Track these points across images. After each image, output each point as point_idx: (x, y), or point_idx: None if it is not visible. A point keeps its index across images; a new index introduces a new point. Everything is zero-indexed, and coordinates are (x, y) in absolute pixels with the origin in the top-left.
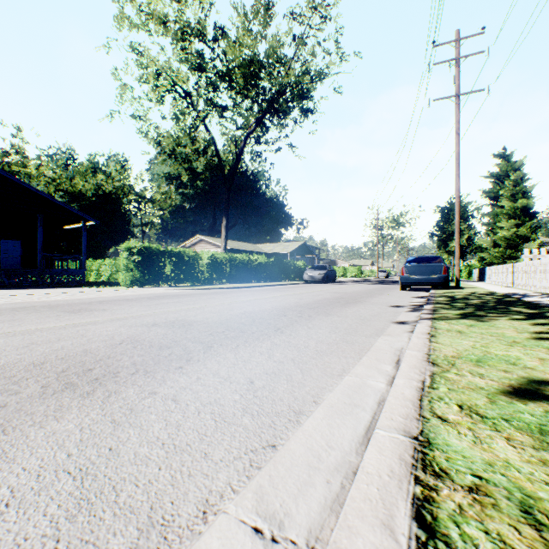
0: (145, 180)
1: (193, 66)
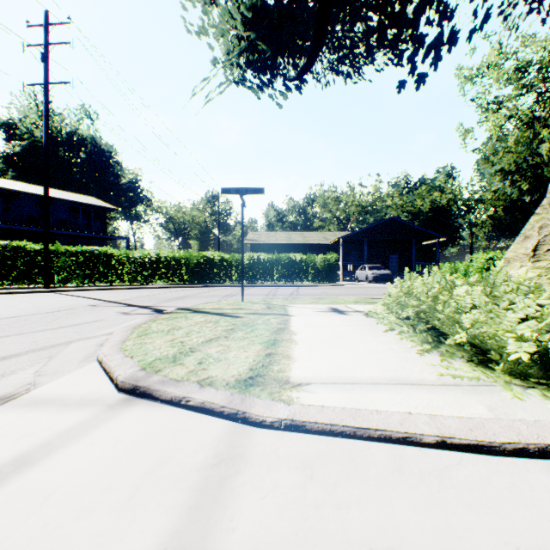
0: (474, 185)
1: (534, 90)
